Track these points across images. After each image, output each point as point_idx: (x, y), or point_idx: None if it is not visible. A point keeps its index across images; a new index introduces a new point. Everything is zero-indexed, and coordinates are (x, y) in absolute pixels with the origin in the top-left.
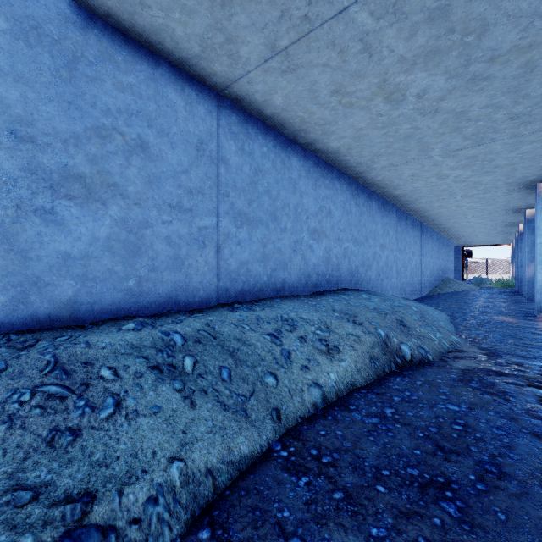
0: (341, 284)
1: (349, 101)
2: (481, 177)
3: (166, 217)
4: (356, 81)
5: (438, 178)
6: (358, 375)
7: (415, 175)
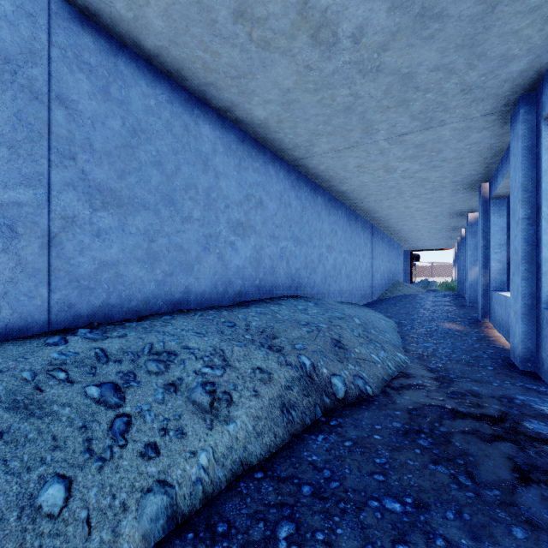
0: (277, 291)
1: (263, 36)
2: (429, 173)
3: None
4: None
5: (385, 171)
6: (257, 442)
7: (361, 166)
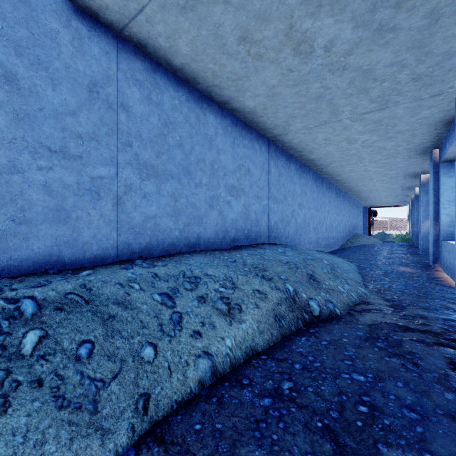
0: (260, 239)
1: (258, 51)
2: (385, 142)
3: (44, 162)
4: (261, 26)
5: (348, 142)
6: (260, 337)
7: (327, 139)
